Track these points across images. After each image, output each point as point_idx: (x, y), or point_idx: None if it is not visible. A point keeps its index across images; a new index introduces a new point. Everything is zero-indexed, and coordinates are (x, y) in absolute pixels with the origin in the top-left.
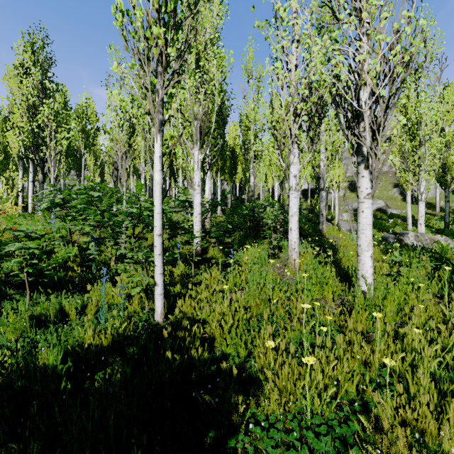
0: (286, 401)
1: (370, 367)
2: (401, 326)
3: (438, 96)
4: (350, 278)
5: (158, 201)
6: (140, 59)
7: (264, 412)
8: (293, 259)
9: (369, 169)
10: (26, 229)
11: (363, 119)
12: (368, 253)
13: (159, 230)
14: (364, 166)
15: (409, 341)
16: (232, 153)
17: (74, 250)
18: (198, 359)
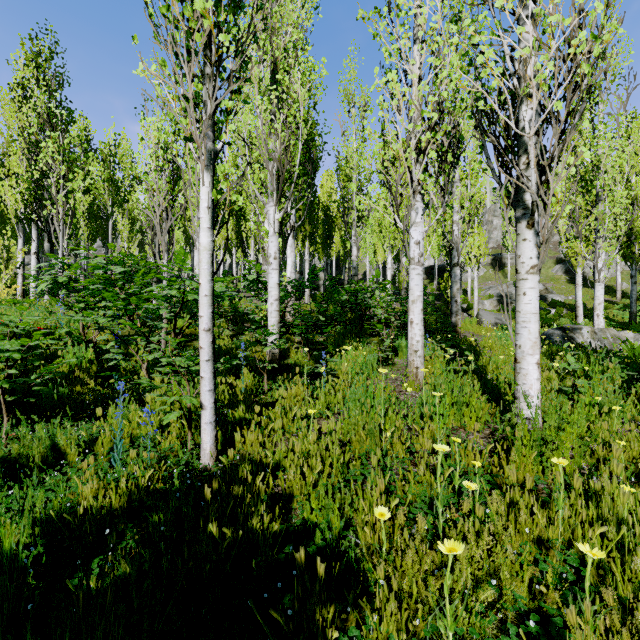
0: (409, 613)
1: (548, 548)
2: (592, 476)
3: (623, 129)
4: (502, 395)
5: (206, 277)
6: (176, 54)
7: (373, 636)
8: (415, 366)
9: (535, 228)
10: (10, 321)
11: (525, 151)
12: (533, 358)
13: (207, 322)
14: (526, 223)
15: (608, 502)
16: (326, 215)
17: (89, 354)
18: (263, 532)
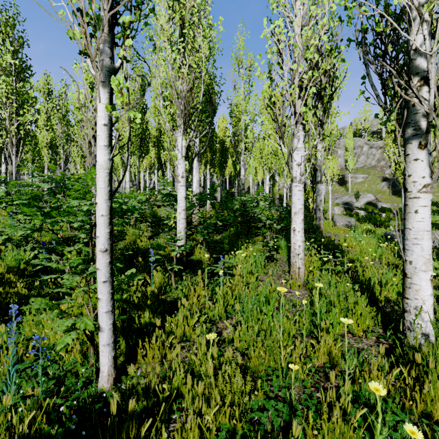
0: None
1: None
2: None
3: None
4: (374, 295)
5: (102, 197)
6: None
7: None
8: (297, 267)
9: (427, 148)
10: None
11: (416, 74)
12: (425, 274)
13: (103, 242)
14: (418, 144)
15: None
16: (222, 146)
17: (26, 256)
18: None
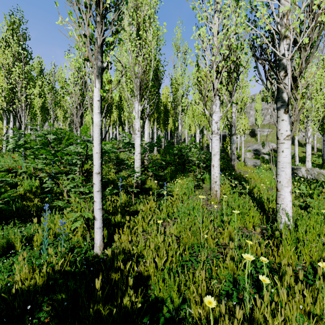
0: None
1: (316, 320)
2: None
3: (321, 63)
4: (264, 207)
5: (97, 142)
6: (79, 9)
7: None
8: (215, 190)
9: (289, 113)
10: None
11: (283, 69)
12: (288, 189)
13: (97, 168)
14: (284, 110)
15: None
16: (165, 108)
17: (36, 183)
18: (130, 306)
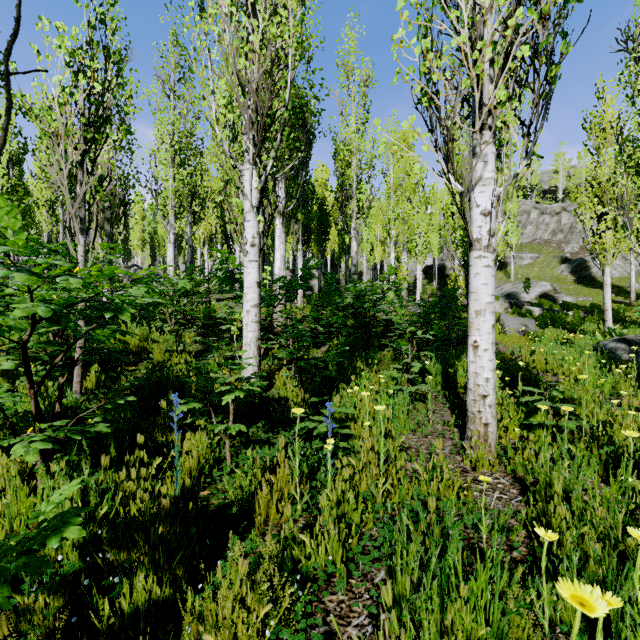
0: None
1: None
2: None
3: None
4: None
5: None
6: None
7: None
8: (482, 422)
9: None
10: None
11: None
12: None
13: None
14: None
15: None
16: (321, 208)
17: None
18: None
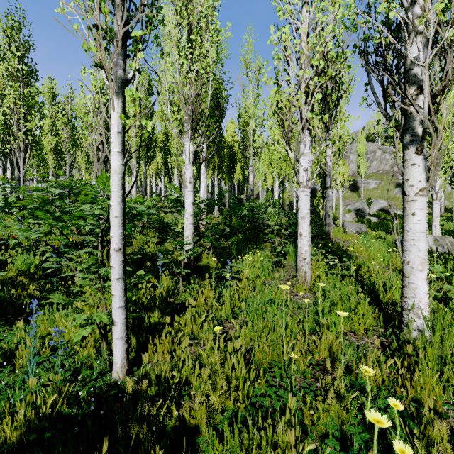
0: None
1: None
2: None
3: None
4: (379, 298)
5: (116, 199)
6: None
7: None
8: (303, 271)
9: (423, 153)
10: None
11: (414, 83)
12: (422, 274)
13: (117, 242)
14: (415, 149)
15: None
16: (230, 151)
17: (35, 260)
18: None
